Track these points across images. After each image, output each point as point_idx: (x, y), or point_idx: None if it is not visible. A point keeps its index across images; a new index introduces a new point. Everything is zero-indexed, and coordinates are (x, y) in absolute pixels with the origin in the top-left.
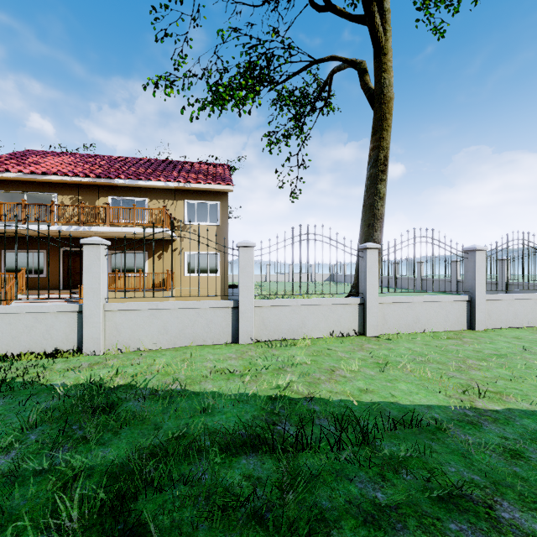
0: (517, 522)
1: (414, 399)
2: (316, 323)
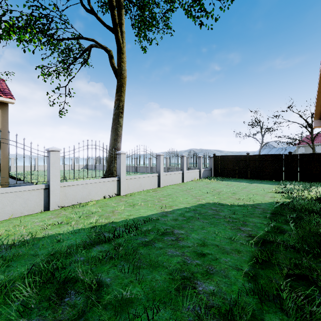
0: (178, 232)
1: (147, 213)
2: (96, 192)
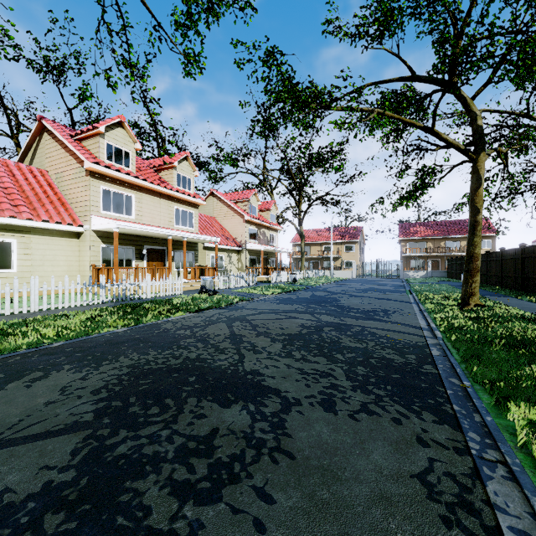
0: None
1: None
2: None
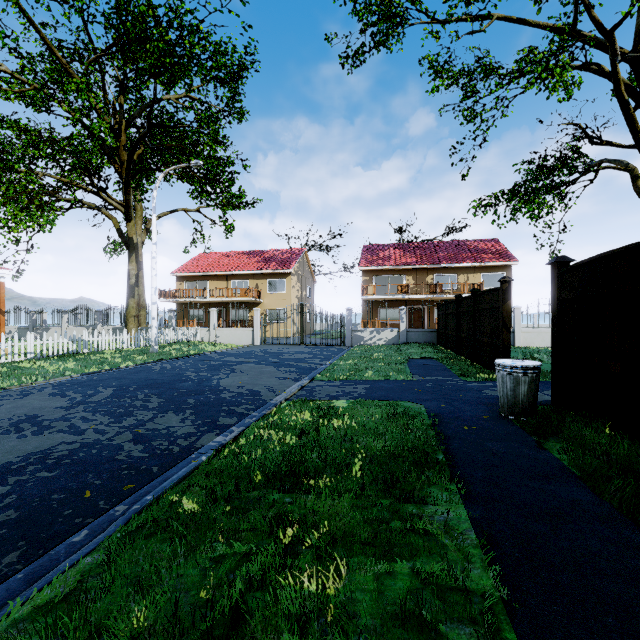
0: None
1: None
2: None
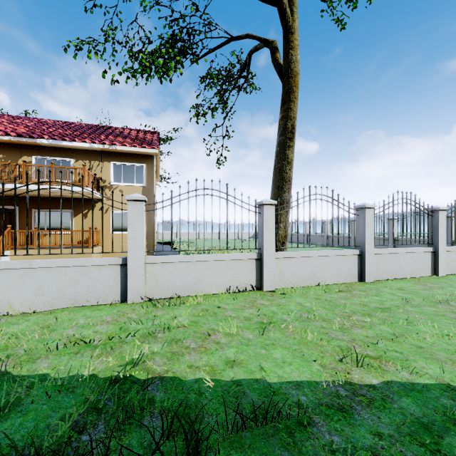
0: None
1: (284, 373)
2: (213, 279)
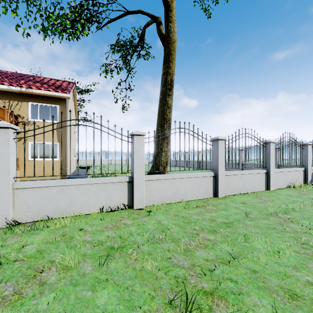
0: None
1: None
2: (86, 201)
